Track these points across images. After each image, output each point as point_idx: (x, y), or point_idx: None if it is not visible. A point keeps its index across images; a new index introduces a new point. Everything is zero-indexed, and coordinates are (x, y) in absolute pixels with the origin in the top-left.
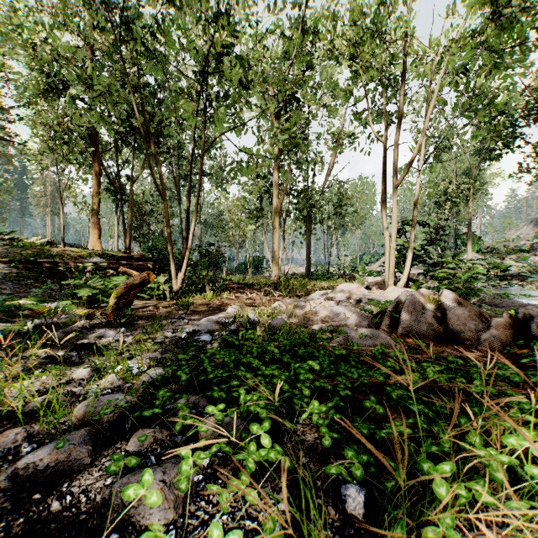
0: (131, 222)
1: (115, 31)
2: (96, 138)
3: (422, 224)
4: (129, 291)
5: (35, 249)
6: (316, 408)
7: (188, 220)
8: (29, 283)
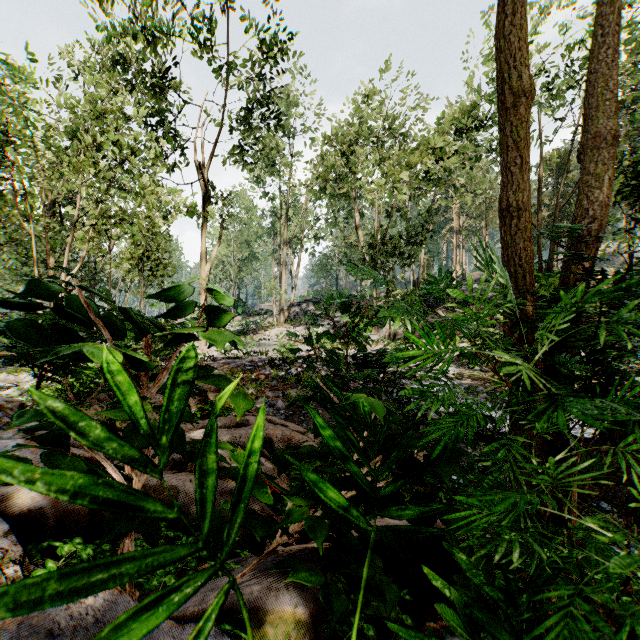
0: None
1: None
2: None
3: None
4: None
5: None
6: None
7: None
8: None
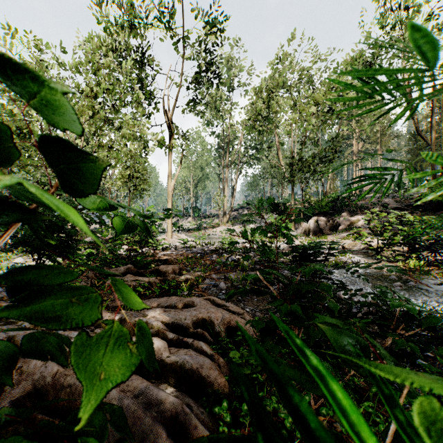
0: None
1: None
2: None
3: None
4: None
5: None
6: None
7: None
8: None
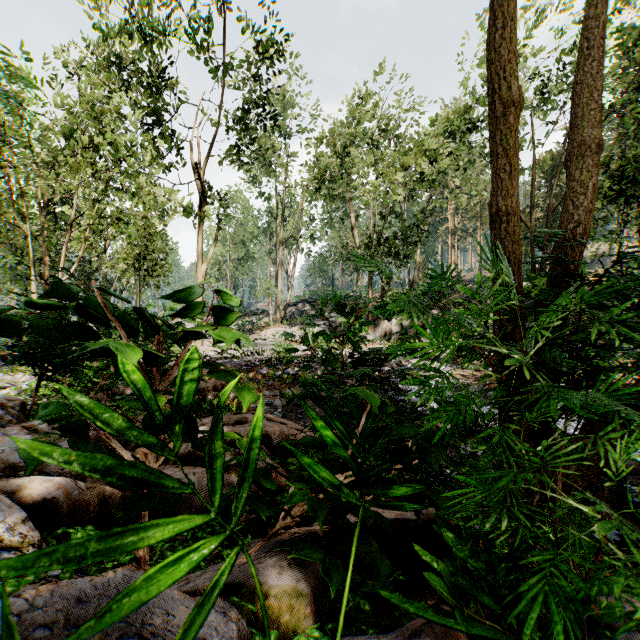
0: None
1: None
2: None
3: None
4: None
5: None
6: None
7: None
8: None
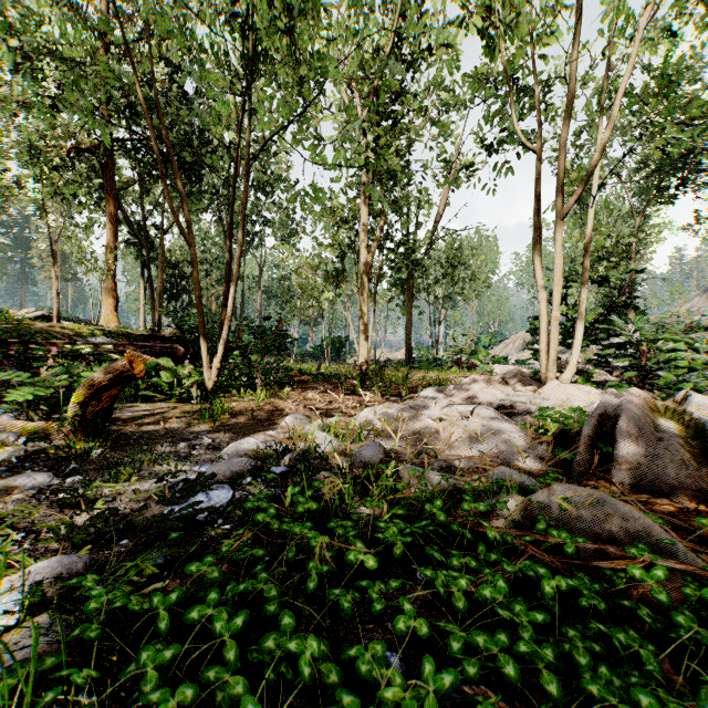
0: (161, 288)
1: None
2: (110, 169)
3: (598, 282)
4: (98, 392)
5: (8, 324)
6: None
7: (229, 278)
8: None
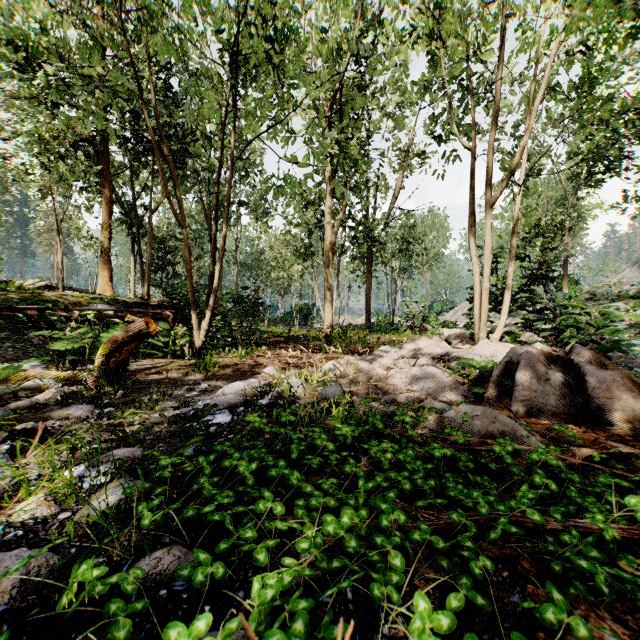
0: (150, 261)
1: (115, 1)
2: (106, 157)
3: (523, 258)
4: (120, 346)
5: (23, 293)
6: (425, 615)
7: (214, 254)
8: (5, 336)
